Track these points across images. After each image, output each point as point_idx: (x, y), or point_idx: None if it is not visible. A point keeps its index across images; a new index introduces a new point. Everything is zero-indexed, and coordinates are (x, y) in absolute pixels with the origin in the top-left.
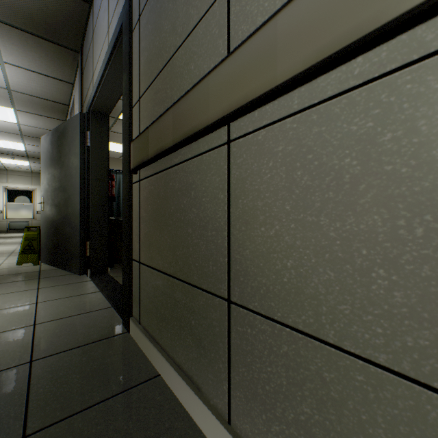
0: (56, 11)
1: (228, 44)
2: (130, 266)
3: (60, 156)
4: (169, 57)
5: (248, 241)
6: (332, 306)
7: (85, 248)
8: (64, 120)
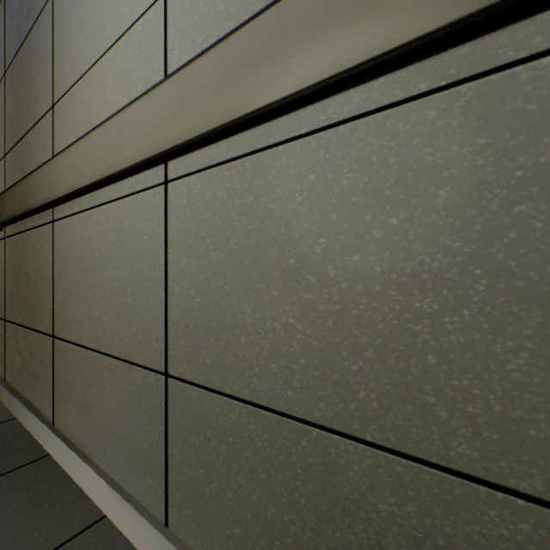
0: None
1: (53, 150)
2: None
3: None
4: (25, 133)
5: (61, 292)
6: (84, 325)
7: None
8: None
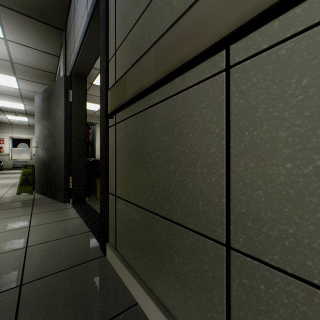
0: None
1: None
2: (106, 199)
3: (49, 110)
4: (147, 4)
5: (260, 180)
6: None
7: (68, 181)
8: None
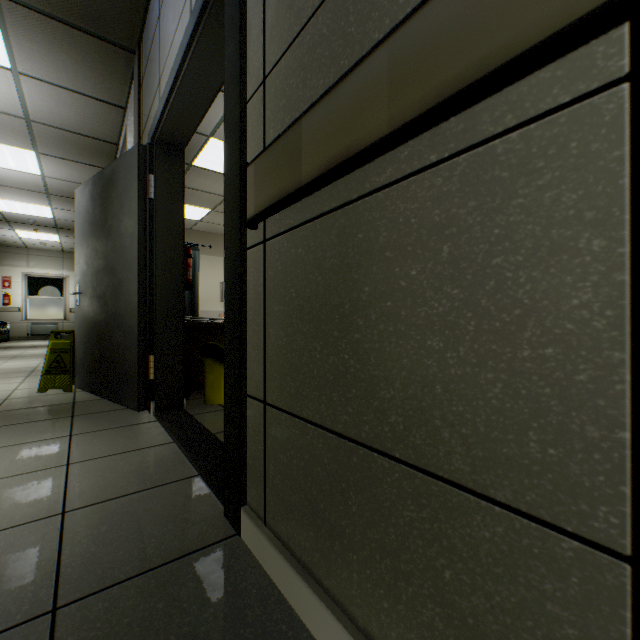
0: None
1: None
2: (242, 408)
3: (106, 217)
4: None
5: None
6: None
7: (147, 366)
8: None
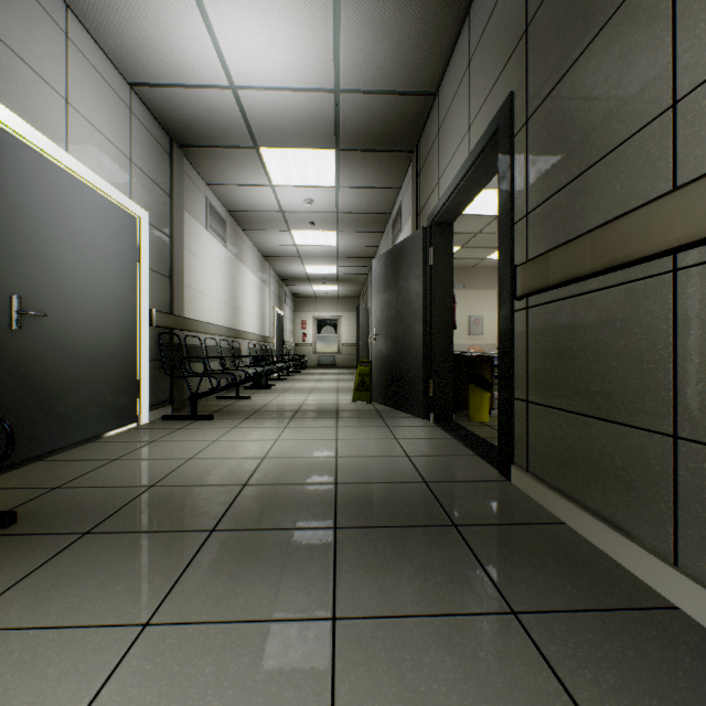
0: (397, 119)
1: (673, 167)
2: (511, 406)
3: (396, 280)
4: (578, 172)
5: (702, 374)
6: None
7: (427, 387)
8: (382, 232)
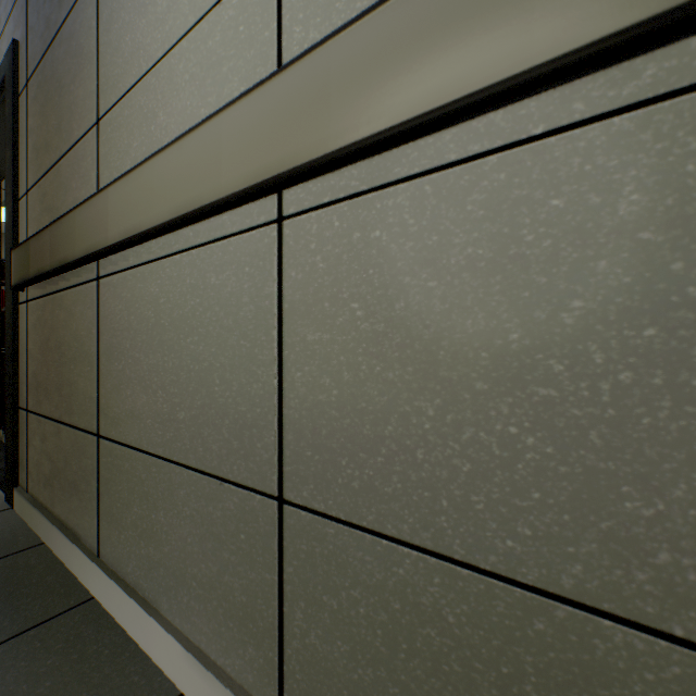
0: None
1: (98, 181)
2: (15, 417)
3: None
4: (56, 160)
5: (109, 376)
6: (146, 422)
7: None
8: None
